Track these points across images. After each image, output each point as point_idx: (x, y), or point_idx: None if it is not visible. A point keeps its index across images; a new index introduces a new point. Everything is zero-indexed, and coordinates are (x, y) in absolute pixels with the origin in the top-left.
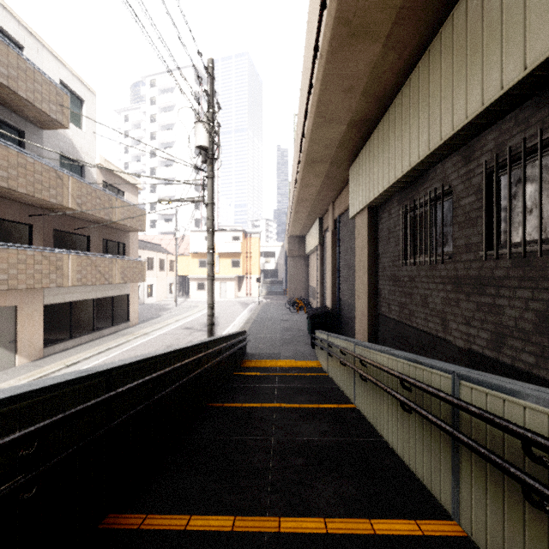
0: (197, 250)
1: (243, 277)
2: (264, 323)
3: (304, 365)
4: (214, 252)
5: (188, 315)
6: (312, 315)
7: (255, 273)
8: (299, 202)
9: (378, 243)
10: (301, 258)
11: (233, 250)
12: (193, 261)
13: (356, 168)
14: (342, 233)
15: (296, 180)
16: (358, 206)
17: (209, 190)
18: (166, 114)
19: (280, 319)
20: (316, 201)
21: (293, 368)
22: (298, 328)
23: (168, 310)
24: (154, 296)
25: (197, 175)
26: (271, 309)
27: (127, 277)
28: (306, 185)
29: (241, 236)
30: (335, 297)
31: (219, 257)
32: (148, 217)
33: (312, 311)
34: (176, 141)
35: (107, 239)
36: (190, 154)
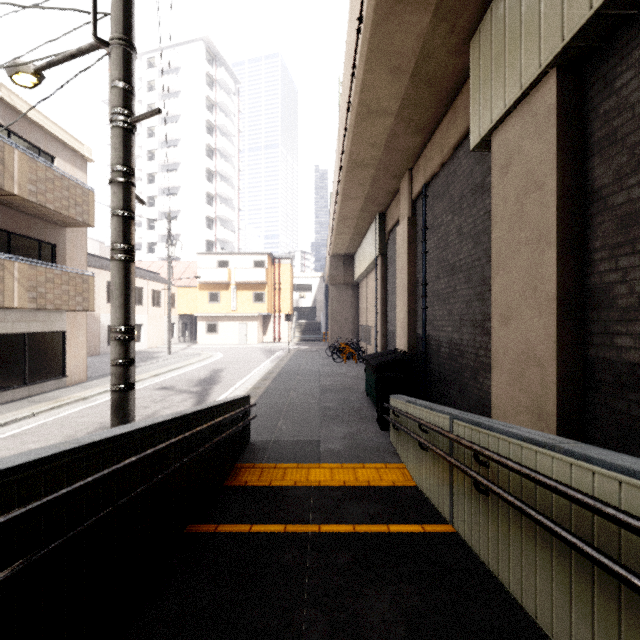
0: (206, 278)
1: (269, 316)
2: (293, 379)
3: (376, 480)
4: (129, 182)
5: (178, 366)
6: (378, 364)
7: (285, 311)
8: (352, 168)
9: (593, 158)
10: (348, 287)
11: (255, 278)
12: (201, 294)
13: (504, 2)
14: (433, 213)
15: (349, 102)
16: (513, 88)
17: (115, 3)
18: (169, 102)
19: (318, 372)
20: (382, 165)
21: (351, 492)
22: (348, 386)
23: (153, 360)
24: (144, 341)
25: (210, 184)
26: (306, 357)
27: (46, 298)
28: (370, 111)
29: (266, 260)
30: (415, 333)
31: (236, 289)
32: (146, 238)
33: (376, 358)
34: (181, 138)
35: (10, 231)
36: (201, 156)
